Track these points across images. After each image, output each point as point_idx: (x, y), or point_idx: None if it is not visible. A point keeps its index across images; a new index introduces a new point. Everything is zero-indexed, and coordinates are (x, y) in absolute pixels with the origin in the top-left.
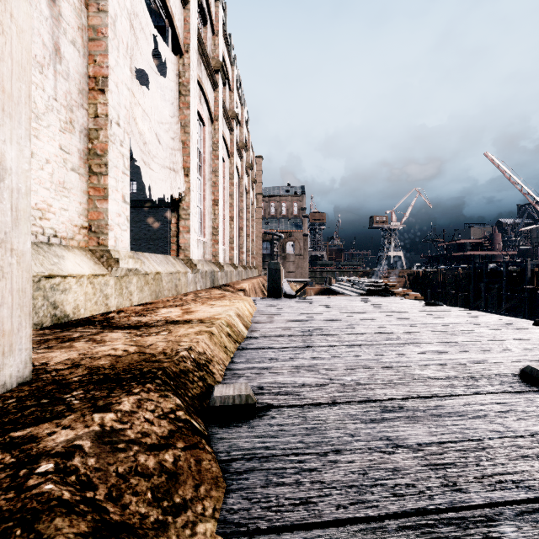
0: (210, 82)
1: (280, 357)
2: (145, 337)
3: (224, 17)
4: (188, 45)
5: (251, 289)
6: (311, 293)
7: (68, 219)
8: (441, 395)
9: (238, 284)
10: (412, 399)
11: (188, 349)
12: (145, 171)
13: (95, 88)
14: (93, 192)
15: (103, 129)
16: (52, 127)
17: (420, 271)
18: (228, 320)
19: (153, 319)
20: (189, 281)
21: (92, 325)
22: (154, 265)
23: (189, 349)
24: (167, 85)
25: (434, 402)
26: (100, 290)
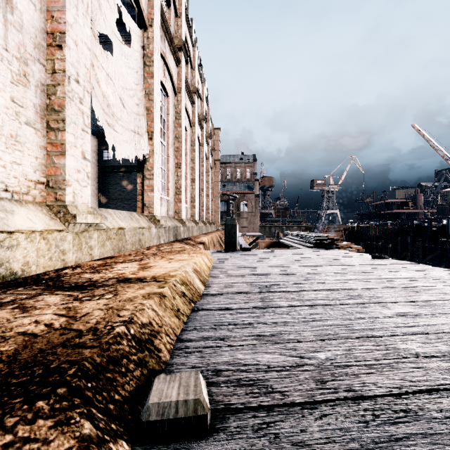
0: (174, 58)
1: (239, 322)
2: (84, 302)
3: (186, 2)
4: (152, 20)
5: (210, 242)
6: (262, 245)
7: (22, 173)
8: (449, 387)
9: (199, 237)
10: (414, 395)
11: (126, 323)
12: (108, 132)
13: (53, 43)
14: (50, 148)
15: (60, 84)
16: (2, 78)
17: (354, 226)
18: (184, 277)
19: (105, 277)
20: (153, 236)
21: (36, 284)
22: (117, 221)
23: (129, 323)
24: (131, 54)
25: (447, 402)
26: (56, 246)
